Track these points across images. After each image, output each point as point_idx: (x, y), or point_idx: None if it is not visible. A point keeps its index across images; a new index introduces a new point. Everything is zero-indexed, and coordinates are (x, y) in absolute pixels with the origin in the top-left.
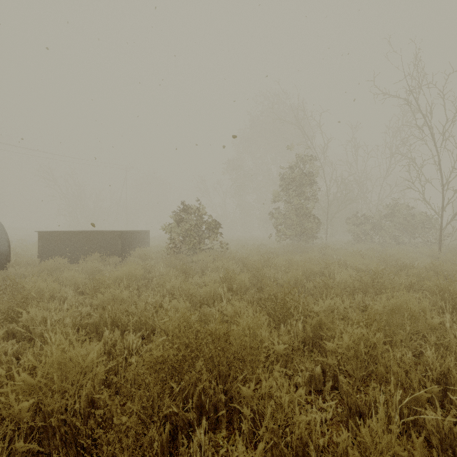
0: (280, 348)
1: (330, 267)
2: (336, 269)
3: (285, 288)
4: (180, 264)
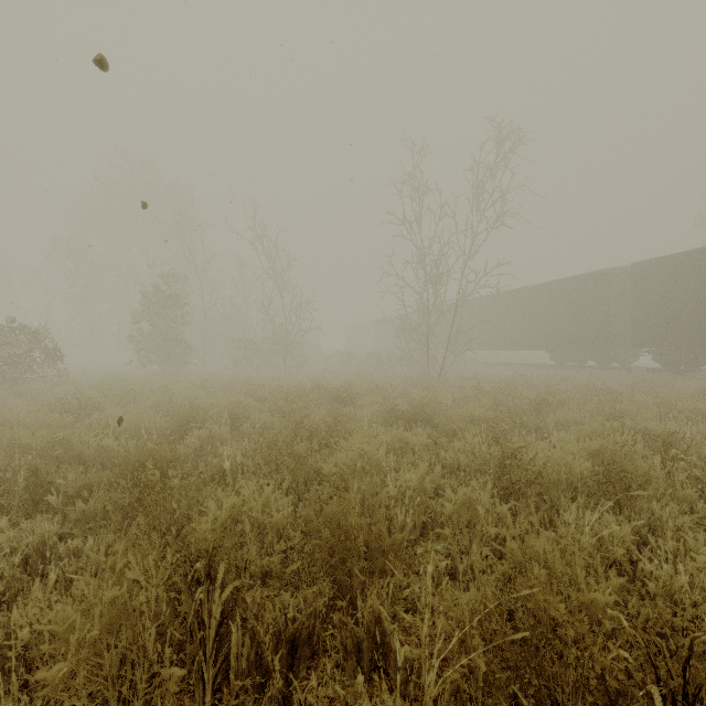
0: (116, 409)
1: (177, 384)
2: (182, 385)
3: (126, 390)
4: (3, 394)
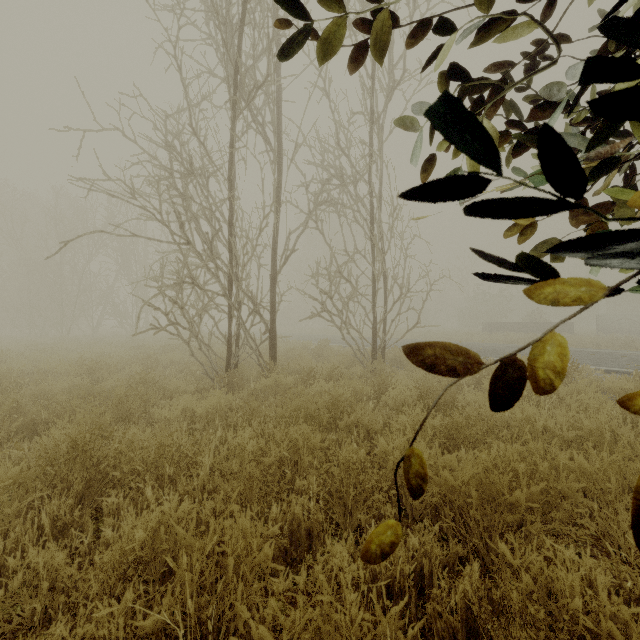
0: None
1: None
2: None
3: None
4: None
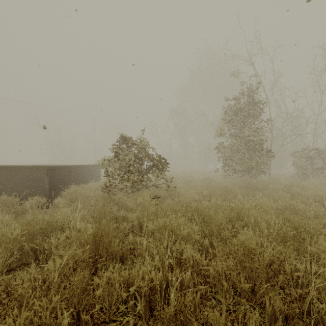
0: None
1: None
2: None
3: None
4: (109, 213)
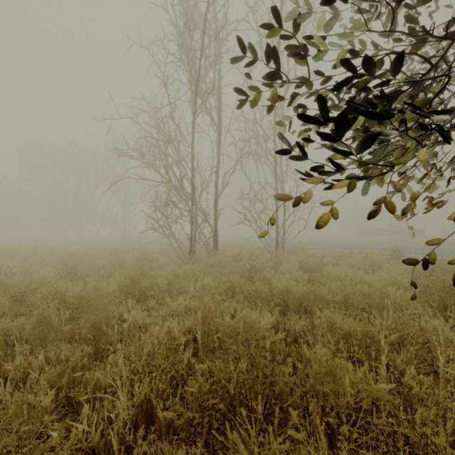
0: None
1: None
2: None
3: None
4: None
